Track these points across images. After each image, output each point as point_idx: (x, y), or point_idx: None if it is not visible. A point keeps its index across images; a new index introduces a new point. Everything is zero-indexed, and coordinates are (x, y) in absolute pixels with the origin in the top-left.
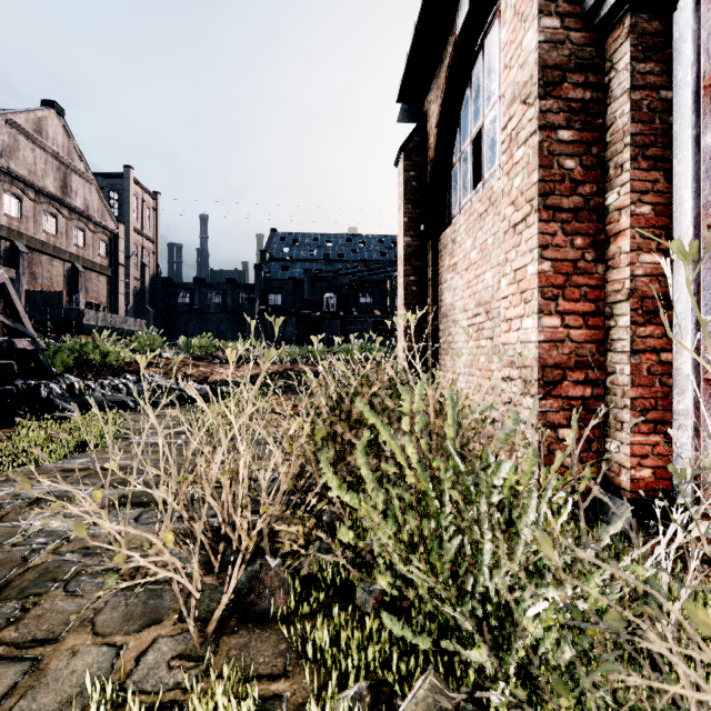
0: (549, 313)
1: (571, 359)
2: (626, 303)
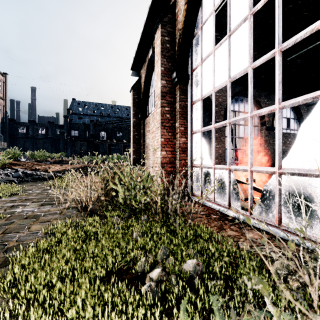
0: (163, 151)
1: (168, 161)
2: (178, 149)
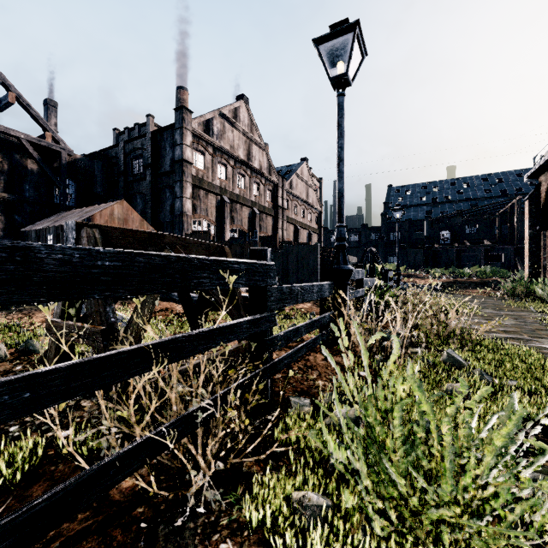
0: None
1: None
2: None
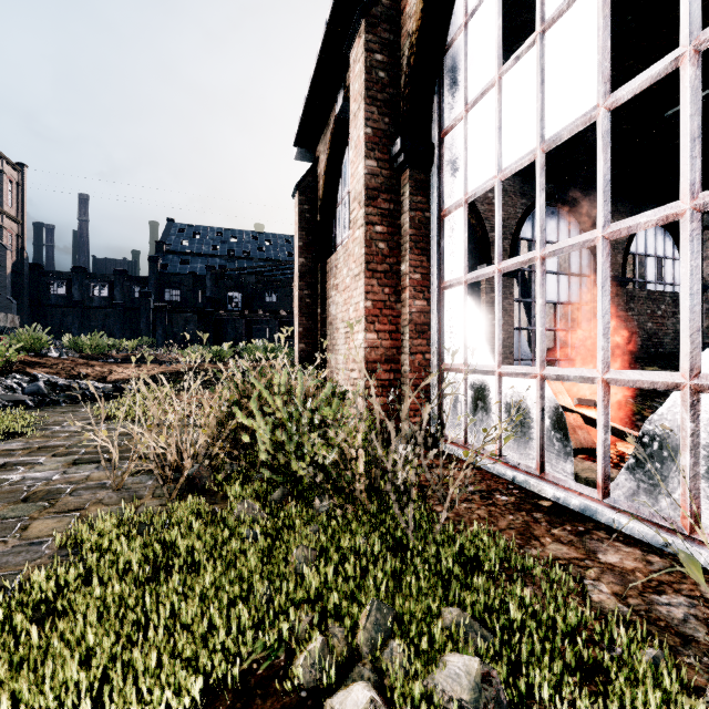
0: (370, 331)
1: (383, 358)
2: (408, 327)
